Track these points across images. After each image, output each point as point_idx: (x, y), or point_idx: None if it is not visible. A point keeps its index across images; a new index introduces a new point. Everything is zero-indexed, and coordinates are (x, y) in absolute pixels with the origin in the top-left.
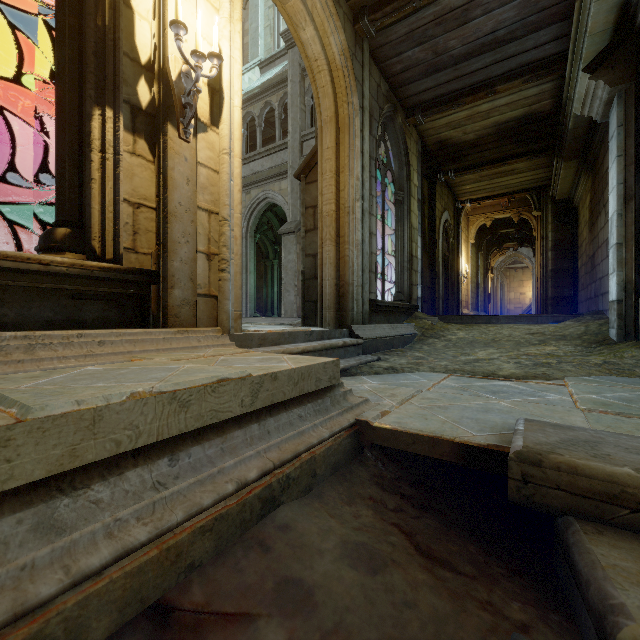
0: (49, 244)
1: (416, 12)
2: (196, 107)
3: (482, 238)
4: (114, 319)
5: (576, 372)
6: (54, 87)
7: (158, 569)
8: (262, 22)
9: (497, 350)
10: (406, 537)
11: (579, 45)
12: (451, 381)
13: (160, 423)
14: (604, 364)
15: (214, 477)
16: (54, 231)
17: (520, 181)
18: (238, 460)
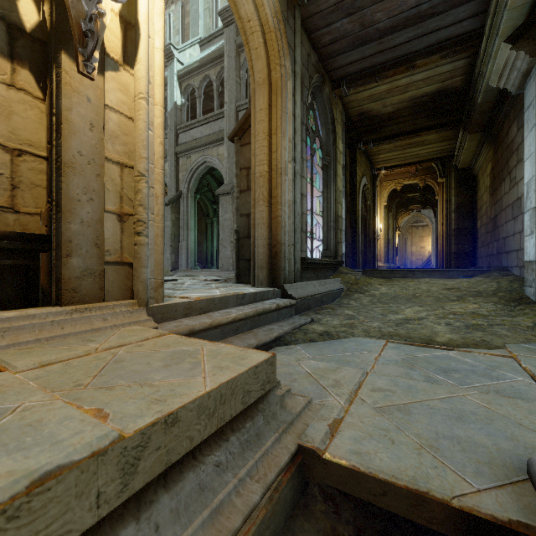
0: None
1: None
2: (103, 39)
3: (392, 201)
4: None
5: (514, 338)
6: None
7: None
8: (202, 4)
9: (422, 308)
10: None
11: (497, 20)
12: (391, 351)
13: None
14: (535, 327)
15: None
16: None
17: (428, 151)
18: None
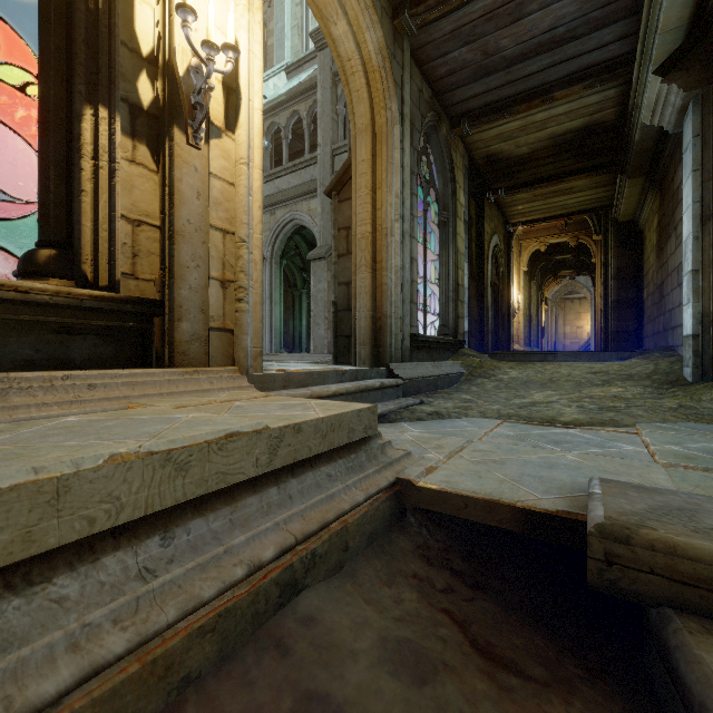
0: (30, 268)
1: (463, 6)
2: (208, 108)
3: (535, 265)
4: (109, 357)
5: (649, 418)
6: (37, 81)
7: (140, 689)
8: (289, 21)
9: (556, 392)
10: (459, 628)
11: (648, 45)
12: (505, 429)
13: (149, 492)
14: (680, 408)
15: (219, 559)
16: (36, 253)
17: (579, 201)
18: (251, 535)
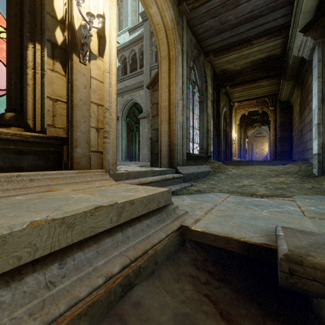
0: (1, 122)
1: (211, 0)
2: (90, 45)
3: (243, 121)
4: (41, 165)
5: (298, 193)
6: (5, 31)
7: None
8: (130, 8)
9: (254, 180)
10: (213, 305)
11: (297, 18)
12: (231, 198)
13: (52, 240)
14: (313, 188)
15: (90, 274)
16: (4, 114)
17: (263, 91)
18: (107, 260)
